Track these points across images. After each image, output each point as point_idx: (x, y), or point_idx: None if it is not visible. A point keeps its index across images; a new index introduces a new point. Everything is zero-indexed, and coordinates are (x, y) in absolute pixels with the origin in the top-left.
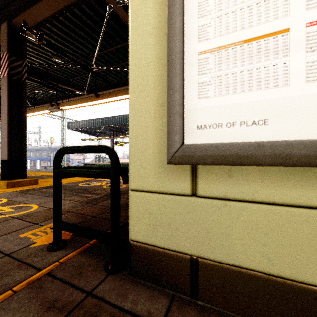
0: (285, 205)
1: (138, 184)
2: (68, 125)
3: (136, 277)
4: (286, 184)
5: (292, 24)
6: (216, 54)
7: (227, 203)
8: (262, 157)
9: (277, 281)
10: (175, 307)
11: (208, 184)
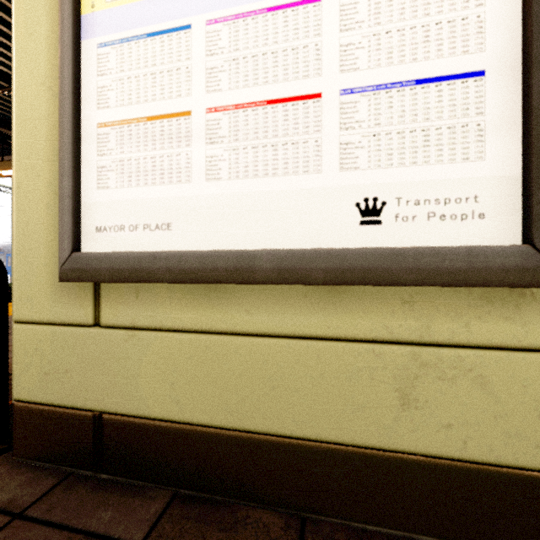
0: (193, 332)
1: (26, 313)
2: None
3: (22, 456)
4: (194, 305)
5: (194, 106)
6: (117, 130)
7: (135, 333)
8: (159, 271)
9: (185, 428)
10: (62, 487)
11: (113, 308)
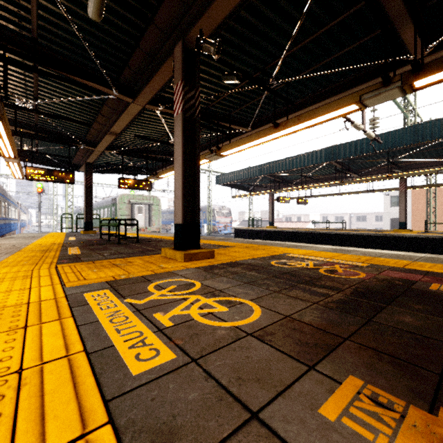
0: None
1: None
2: (216, 179)
3: None
4: None
5: None
6: None
7: None
8: None
9: None
10: None
11: None
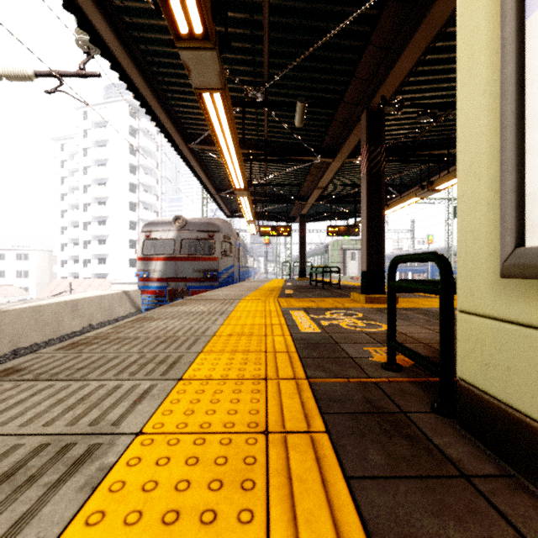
0: None
1: (468, 305)
2: (454, 210)
3: (465, 429)
4: None
5: None
6: None
7: None
8: None
9: None
10: (503, 482)
11: None
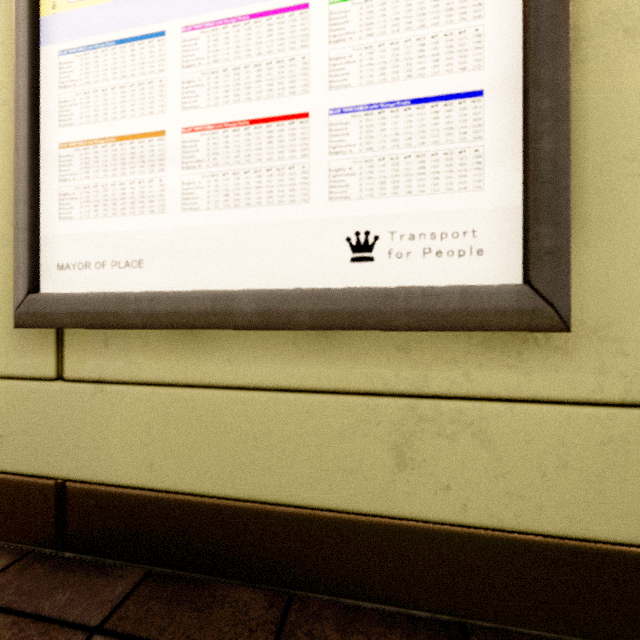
0: (169, 385)
1: None
2: None
3: None
4: (170, 355)
5: (169, 125)
6: (82, 151)
7: (103, 388)
8: (128, 315)
9: (160, 497)
10: (16, 568)
11: (79, 359)
